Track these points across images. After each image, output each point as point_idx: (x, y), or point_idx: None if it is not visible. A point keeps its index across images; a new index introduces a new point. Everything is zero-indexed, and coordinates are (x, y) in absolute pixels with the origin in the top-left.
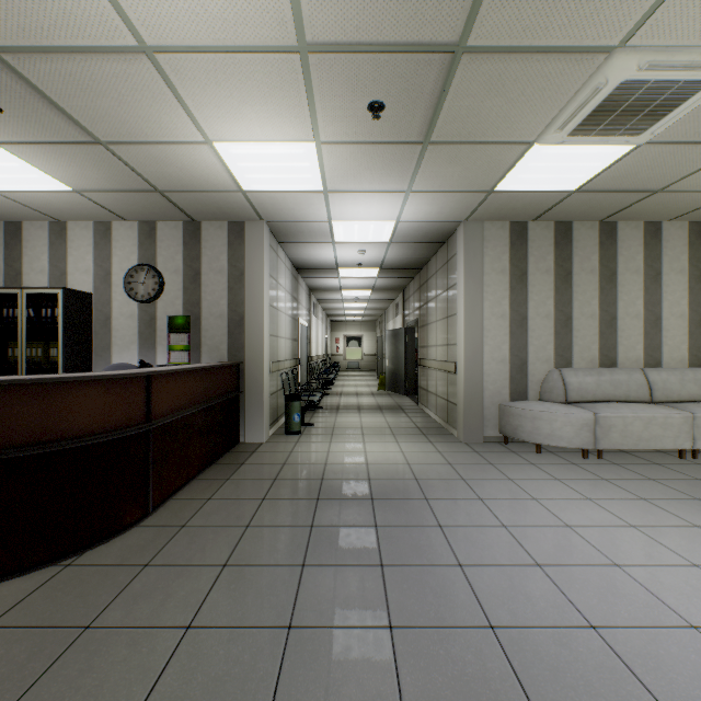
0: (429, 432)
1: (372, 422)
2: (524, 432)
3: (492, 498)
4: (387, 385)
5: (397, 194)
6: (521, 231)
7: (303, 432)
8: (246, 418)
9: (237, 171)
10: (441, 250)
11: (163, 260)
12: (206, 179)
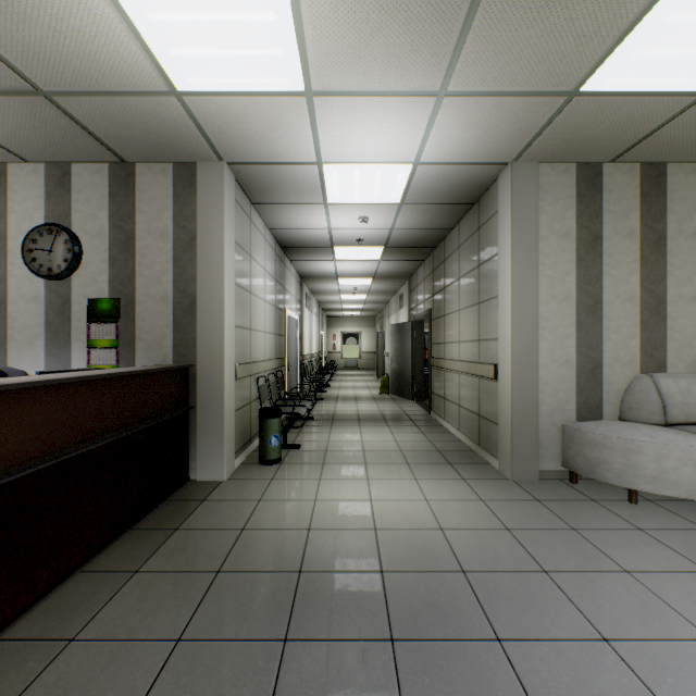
0: (456, 459)
1: (377, 441)
2: (609, 470)
3: (628, 639)
4: (390, 387)
5: (422, 100)
6: (593, 177)
7: (284, 459)
8: (200, 445)
9: (152, 37)
10: (468, 215)
11: (81, 218)
12: (107, 59)
